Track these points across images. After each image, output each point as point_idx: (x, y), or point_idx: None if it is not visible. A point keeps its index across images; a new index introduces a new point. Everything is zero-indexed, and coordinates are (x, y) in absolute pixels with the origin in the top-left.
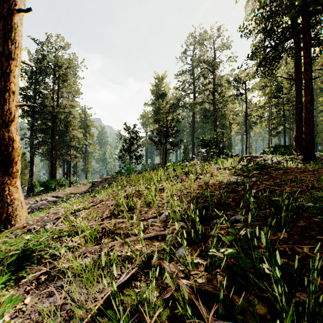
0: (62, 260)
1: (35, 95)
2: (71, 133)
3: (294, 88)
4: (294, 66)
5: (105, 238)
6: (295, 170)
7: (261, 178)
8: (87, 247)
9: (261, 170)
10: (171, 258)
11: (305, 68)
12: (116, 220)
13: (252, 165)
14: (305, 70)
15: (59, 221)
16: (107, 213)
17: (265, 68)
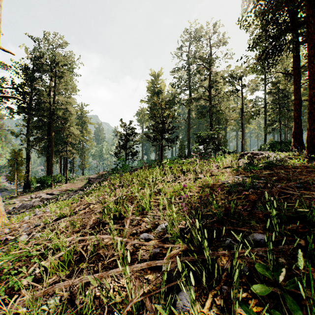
0: (17, 303)
1: (31, 91)
2: (68, 129)
3: (291, 83)
4: (293, 61)
5: (83, 262)
6: (305, 169)
7: (272, 179)
8: (58, 276)
9: (267, 169)
10: (170, 308)
11: (309, 60)
12: (100, 236)
13: (262, 165)
14: (310, 62)
15: (34, 232)
16: (91, 223)
17: (265, 62)
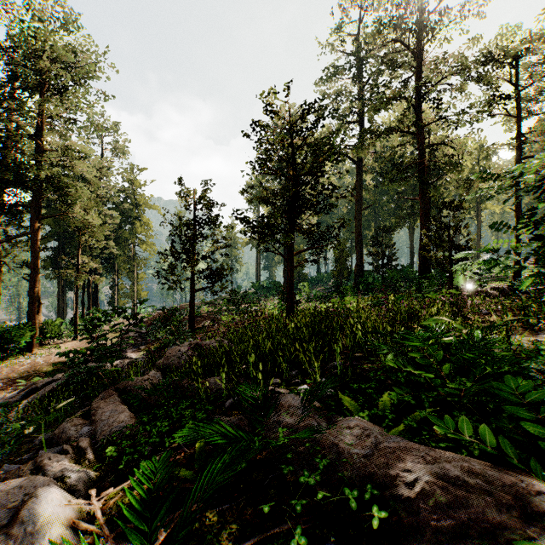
0: None
1: None
2: (73, 215)
3: None
4: None
5: None
6: None
7: None
8: None
9: None
10: None
11: None
12: None
13: None
14: None
15: None
16: None
17: None
